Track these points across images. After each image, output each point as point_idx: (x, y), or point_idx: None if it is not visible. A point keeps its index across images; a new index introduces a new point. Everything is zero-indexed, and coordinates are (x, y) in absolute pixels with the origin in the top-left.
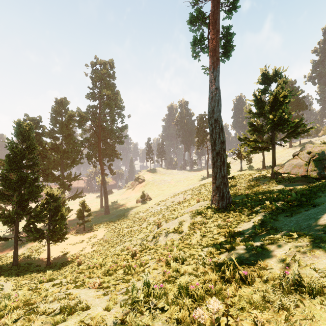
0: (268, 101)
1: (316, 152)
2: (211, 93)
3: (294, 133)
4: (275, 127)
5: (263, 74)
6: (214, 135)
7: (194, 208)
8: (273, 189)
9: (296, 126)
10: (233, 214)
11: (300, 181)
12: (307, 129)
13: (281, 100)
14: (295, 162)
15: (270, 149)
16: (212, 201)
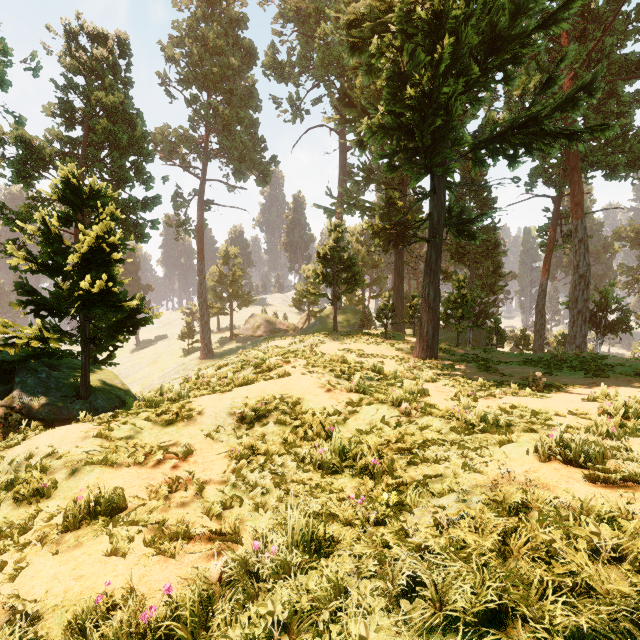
0: (229, 276)
1: (257, 320)
2: (200, 280)
3: (245, 302)
4: (234, 297)
5: (224, 249)
6: (203, 310)
7: (175, 368)
8: (234, 346)
9: (247, 297)
10: (219, 358)
11: (249, 340)
12: (254, 300)
13: (238, 277)
14: (246, 327)
15: (229, 314)
16: (202, 356)
